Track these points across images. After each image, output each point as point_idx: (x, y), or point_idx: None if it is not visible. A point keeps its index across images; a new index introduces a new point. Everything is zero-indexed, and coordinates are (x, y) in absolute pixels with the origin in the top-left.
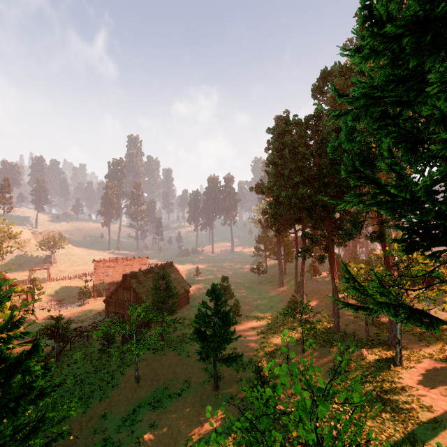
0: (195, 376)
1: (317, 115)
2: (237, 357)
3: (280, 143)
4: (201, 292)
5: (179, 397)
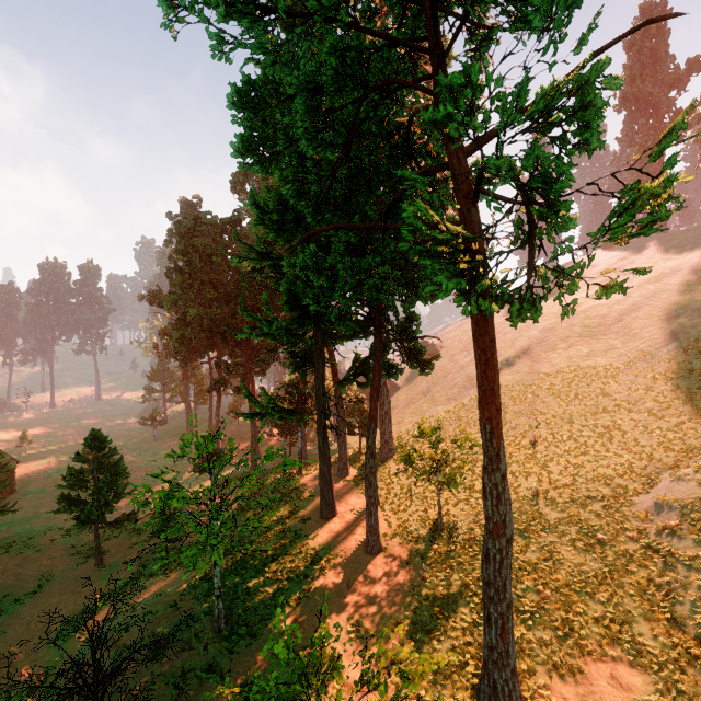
0: (59, 566)
1: (235, 221)
2: (131, 515)
3: (188, 245)
4: (41, 470)
5: (36, 595)
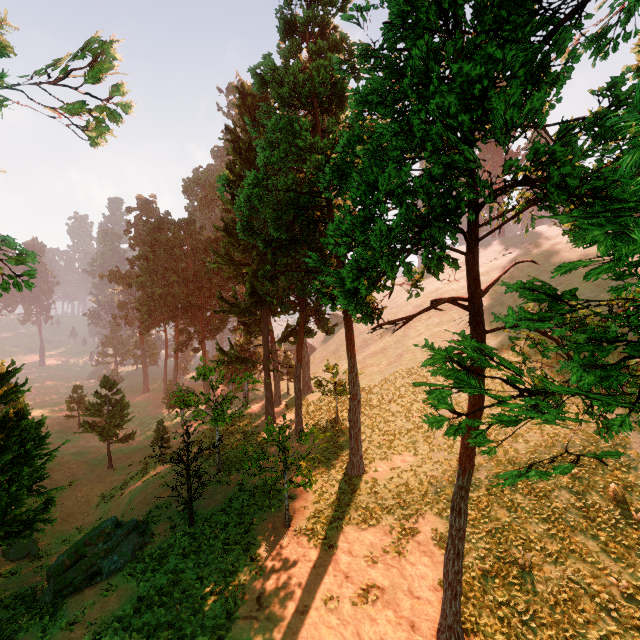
0: (79, 472)
1: (191, 221)
2: (132, 435)
3: (153, 239)
4: None
5: (71, 487)
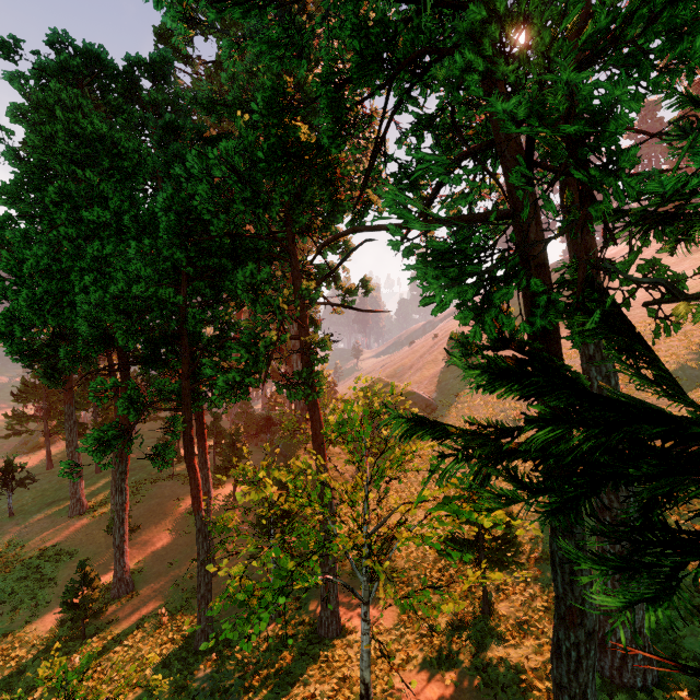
0: None
1: (160, 65)
2: None
3: (38, 97)
4: None
5: None
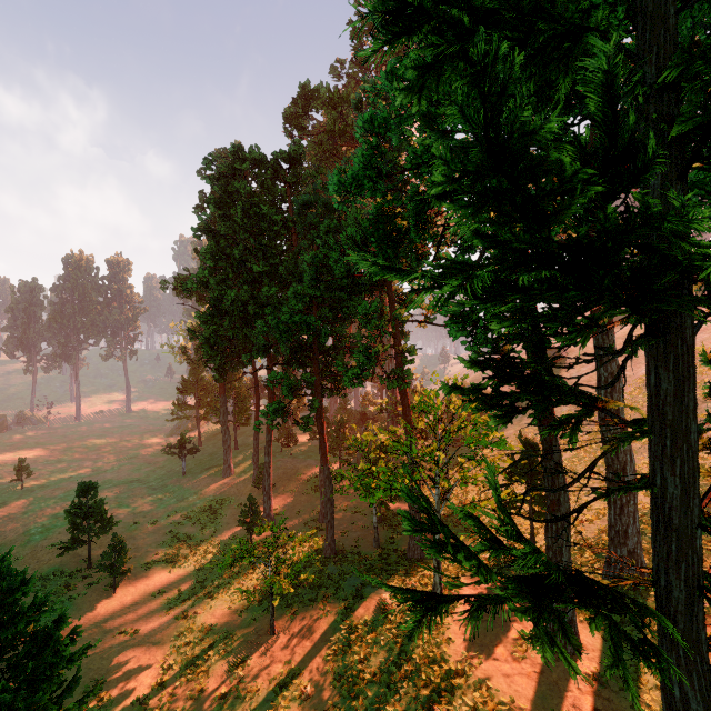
0: None
1: (295, 155)
2: None
3: (224, 192)
4: (23, 526)
5: None
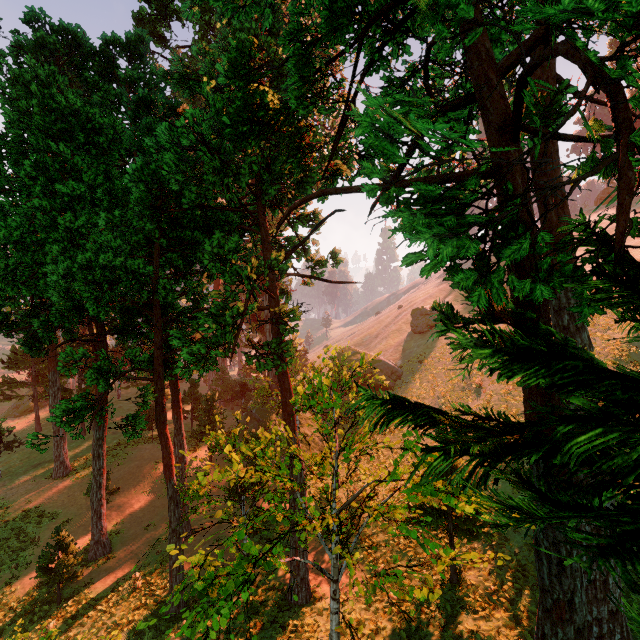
0: None
1: (135, 44)
2: None
3: (14, 73)
4: None
5: None
